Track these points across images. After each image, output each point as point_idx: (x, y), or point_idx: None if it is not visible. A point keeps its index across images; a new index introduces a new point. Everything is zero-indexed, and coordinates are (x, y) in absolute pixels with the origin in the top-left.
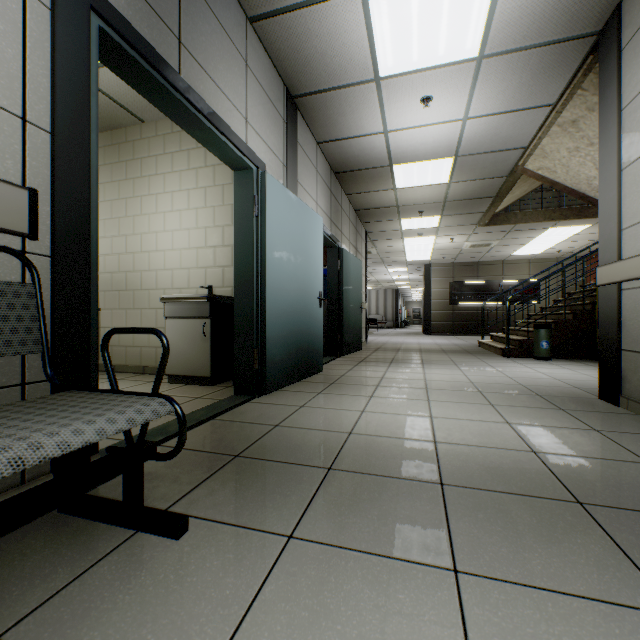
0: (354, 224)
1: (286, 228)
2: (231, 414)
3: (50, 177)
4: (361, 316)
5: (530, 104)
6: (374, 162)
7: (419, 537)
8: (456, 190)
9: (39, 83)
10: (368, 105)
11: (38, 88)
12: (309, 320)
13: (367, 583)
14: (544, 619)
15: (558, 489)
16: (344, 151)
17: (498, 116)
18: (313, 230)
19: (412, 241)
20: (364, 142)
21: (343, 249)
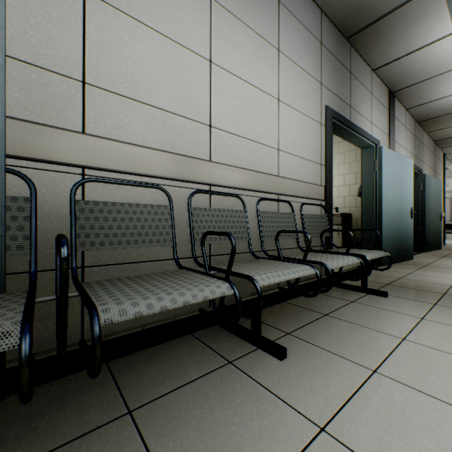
0: (432, 152)
1: (391, 173)
2: None
3: (324, 180)
4: (440, 223)
5: None
6: None
7: None
8: None
9: (323, 151)
10: None
11: (322, 153)
12: (404, 226)
13: None
14: None
15: None
16: (428, 108)
17: None
18: (406, 170)
19: None
20: (448, 99)
21: (424, 174)
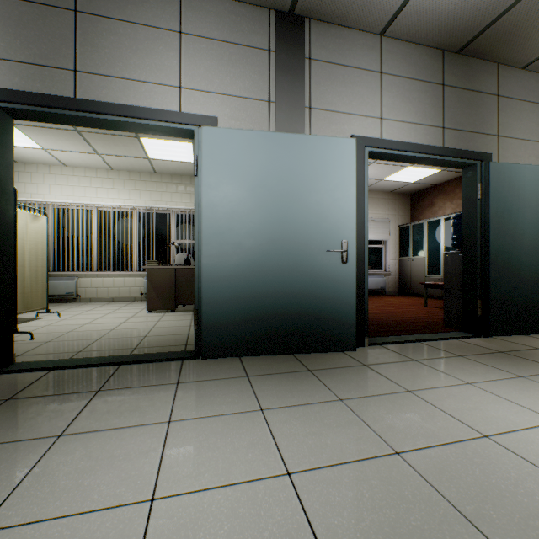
0: None
1: (246, 176)
2: (136, 366)
3: None
4: None
5: None
6: None
7: None
8: None
9: None
10: None
11: None
12: (309, 280)
13: None
14: None
15: None
16: (431, 14)
17: None
18: (322, 162)
19: None
20: None
21: (488, 163)
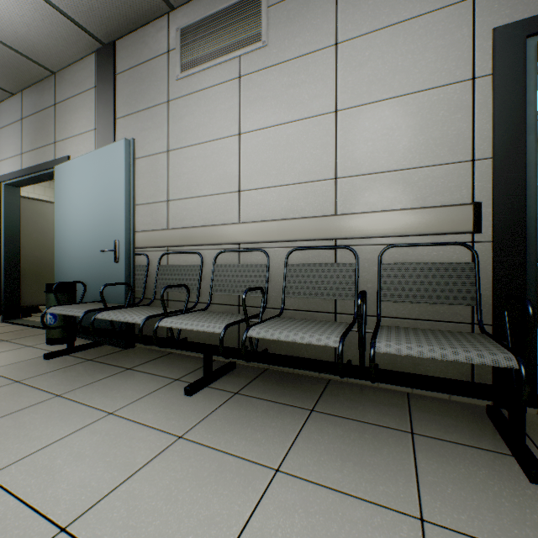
0: None
1: None
2: None
3: (491, 188)
4: None
5: None
6: None
7: None
8: None
9: (482, 130)
10: None
11: (482, 134)
12: None
13: None
14: None
15: None
16: None
17: None
18: None
19: None
20: None
21: None
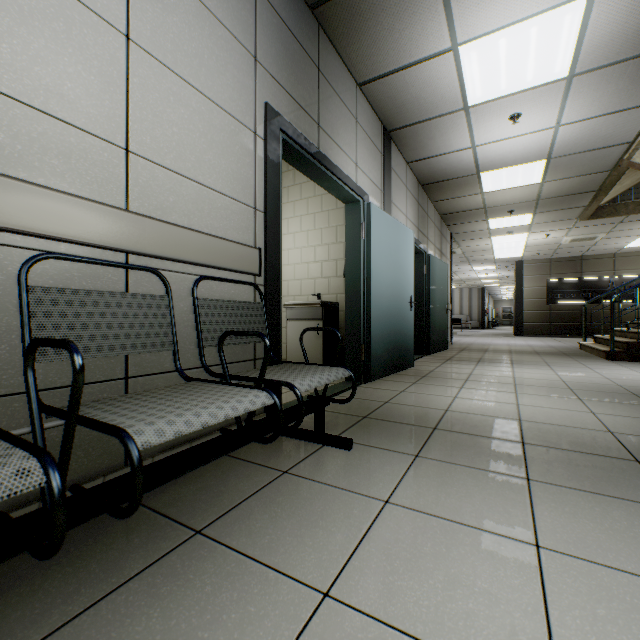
0: (439, 228)
1: (384, 245)
2: (348, 393)
3: (264, 239)
4: (446, 317)
5: (631, 105)
6: (461, 172)
7: (503, 464)
8: (550, 188)
9: (260, 185)
10: (456, 128)
11: (260, 188)
12: (402, 321)
13: (469, 477)
14: (583, 501)
15: (622, 453)
16: (432, 166)
17: (594, 119)
18: (405, 243)
19: (501, 239)
20: (451, 157)
21: (429, 254)
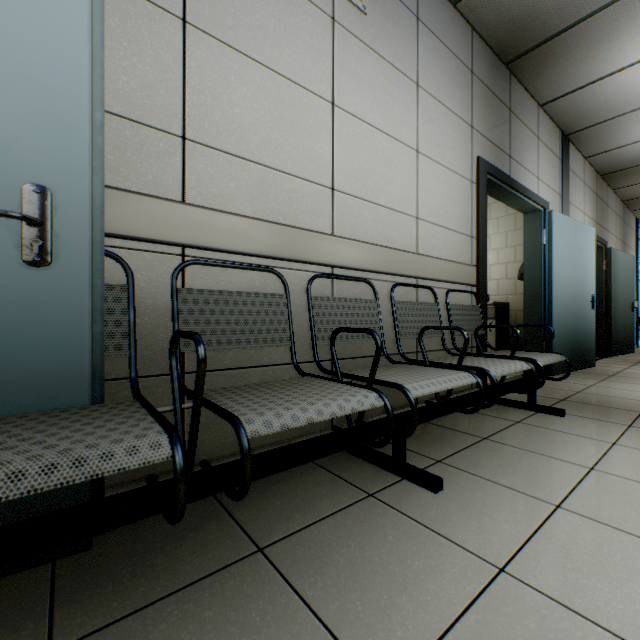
0: (620, 216)
1: (565, 248)
2: None
3: (476, 258)
4: (632, 316)
5: None
6: None
7: None
8: None
9: (474, 219)
10: None
11: (474, 221)
12: (582, 320)
13: None
14: None
15: None
16: (616, 156)
17: None
18: (586, 242)
19: None
20: None
21: (610, 248)
